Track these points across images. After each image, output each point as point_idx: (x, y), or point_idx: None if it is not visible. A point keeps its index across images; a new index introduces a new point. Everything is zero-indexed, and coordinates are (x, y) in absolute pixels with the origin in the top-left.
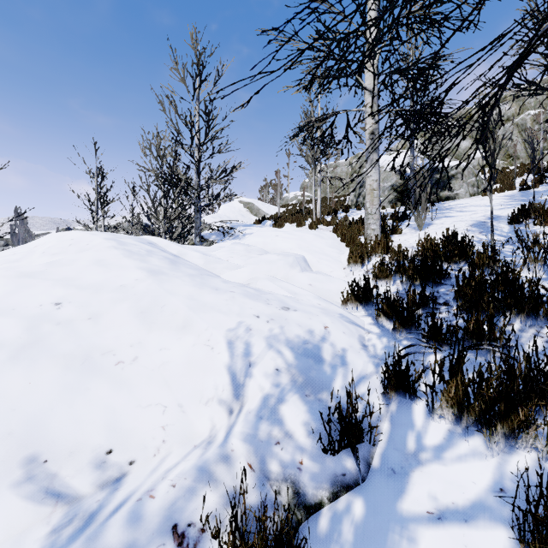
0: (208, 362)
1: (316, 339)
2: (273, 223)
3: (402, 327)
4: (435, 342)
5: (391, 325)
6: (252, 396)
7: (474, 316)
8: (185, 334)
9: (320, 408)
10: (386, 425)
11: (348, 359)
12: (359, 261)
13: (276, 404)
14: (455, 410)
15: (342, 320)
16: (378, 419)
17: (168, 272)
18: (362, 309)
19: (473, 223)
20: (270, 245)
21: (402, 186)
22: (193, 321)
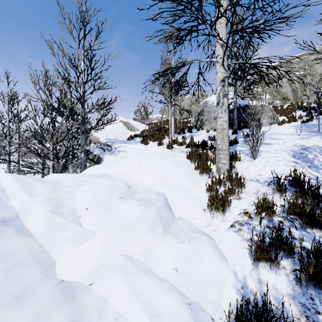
0: None
1: None
2: (141, 141)
3: None
4: None
5: None
6: None
7: None
8: None
9: None
10: None
11: None
12: (221, 209)
13: None
14: None
15: None
16: None
17: None
18: None
19: (293, 153)
20: (133, 177)
21: None
22: None
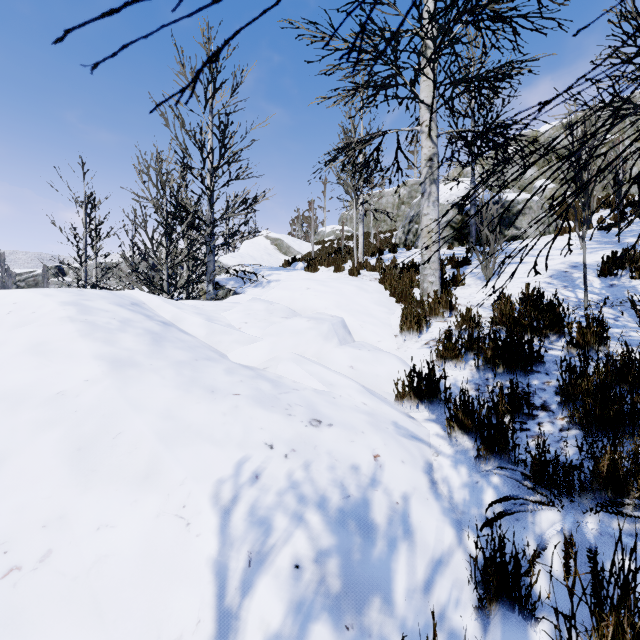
0: (178, 555)
1: (362, 484)
2: (305, 267)
3: (488, 453)
4: (546, 489)
5: (470, 443)
6: (249, 637)
7: (609, 453)
8: (146, 491)
9: None
10: None
11: (413, 518)
12: (415, 328)
13: None
14: None
15: (399, 437)
16: None
17: (142, 362)
18: (425, 409)
19: (552, 273)
20: (299, 302)
21: (459, 222)
22: (162, 465)
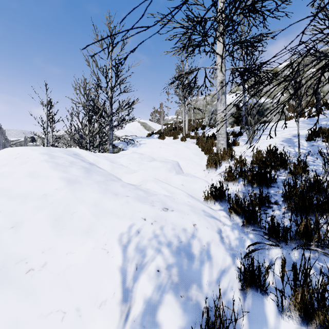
0: (104, 265)
1: (187, 237)
2: (158, 136)
3: (248, 223)
4: (274, 239)
5: (239, 219)
6: (137, 299)
7: (304, 222)
8: (88, 238)
9: (192, 310)
10: (245, 321)
11: (211, 252)
12: (214, 166)
13: (156, 309)
14: (301, 313)
15: (205, 216)
16: (238, 316)
17: (82, 181)
18: (218, 204)
19: (283, 139)
20: (156, 153)
21: (237, 114)
22: (94, 226)
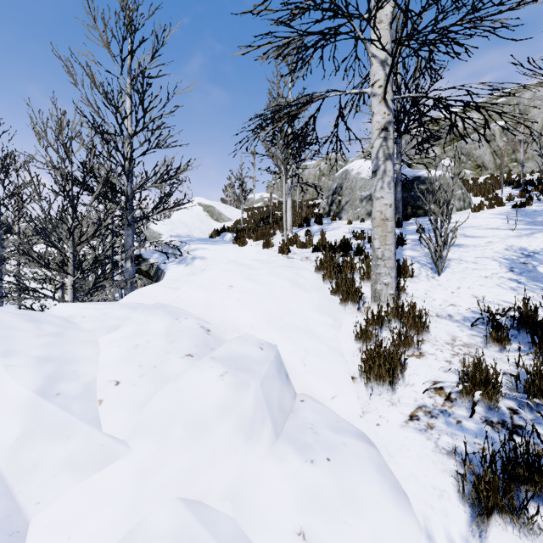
0: None
1: None
2: (233, 239)
3: None
4: None
5: None
6: None
7: None
8: None
9: None
10: None
11: None
12: (387, 379)
13: None
14: None
15: None
16: None
17: None
18: None
19: (509, 264)
20: (217, 310)
21: None
22: None
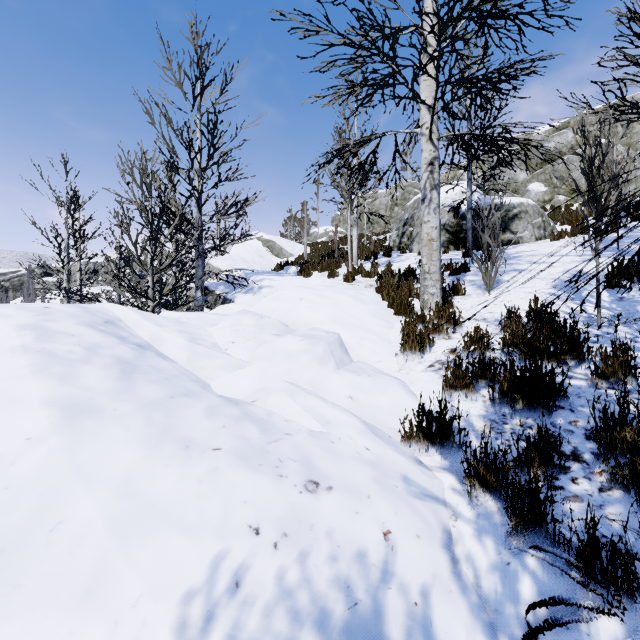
0: None
1: (371, 581)
2: (298, 271)
3: (520, 525)
4: (601, 587)
5: (493, 503)
6: None
7: None
8: (86, 616)
9: None
10: None
11: (437, 628)
12: (418, 348)
13: None
14: None
15: (411, 498)
16: None
17: (104, 406)
18: (436, 452)
19: (555, 282)
20: (291, 314)
21: (455, 226)
22: (110, 573)
